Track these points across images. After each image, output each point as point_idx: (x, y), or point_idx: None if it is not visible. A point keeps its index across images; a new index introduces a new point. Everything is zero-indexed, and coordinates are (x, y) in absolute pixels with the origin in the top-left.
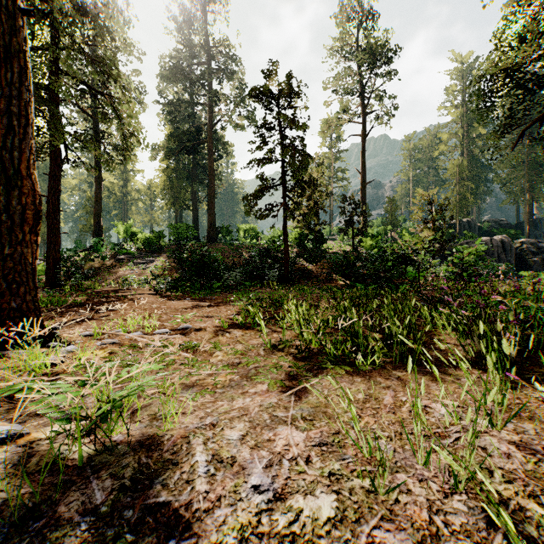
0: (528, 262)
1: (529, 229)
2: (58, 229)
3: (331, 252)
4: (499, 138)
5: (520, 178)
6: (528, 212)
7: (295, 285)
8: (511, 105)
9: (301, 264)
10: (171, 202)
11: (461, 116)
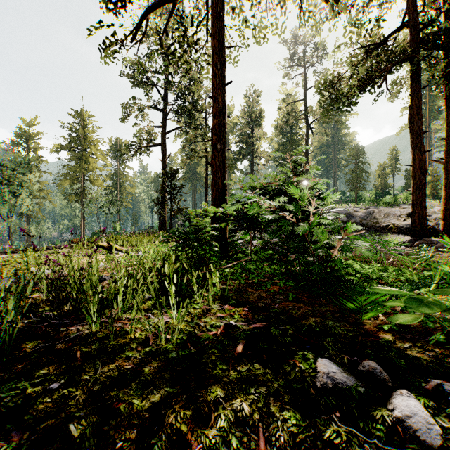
0: None
1: None
2: None
3: None
4: None
5: None
6: None
7: None
8: None
9: None
10: None
11: None
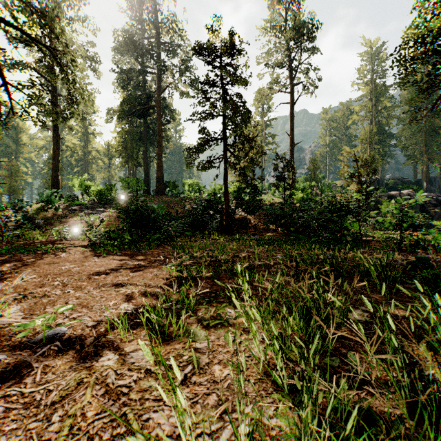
0: (430, 212)
1: (426, 186)
2: None
3: (265, 204)
4: (422, 99)
5: (419, 143)
6: (425, 171)
7: (234, 234)
8: (428, 71)
9: (239, 215)
10: (124, 160)
11: (370, 92)
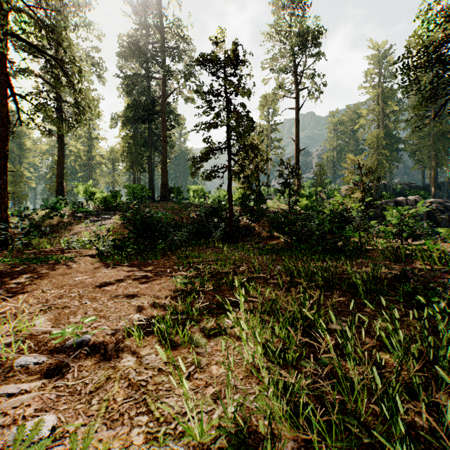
0: (437, 219)
1: (434, 191)
2: (5, 189)
3: (270, 211)
4: (425, 108)
5: (427, 147)
6: (433, 176)
7: (239, 242)
8: (432, 79)
9: (244, 222)
10: (129, 166)
11: (377, 95)
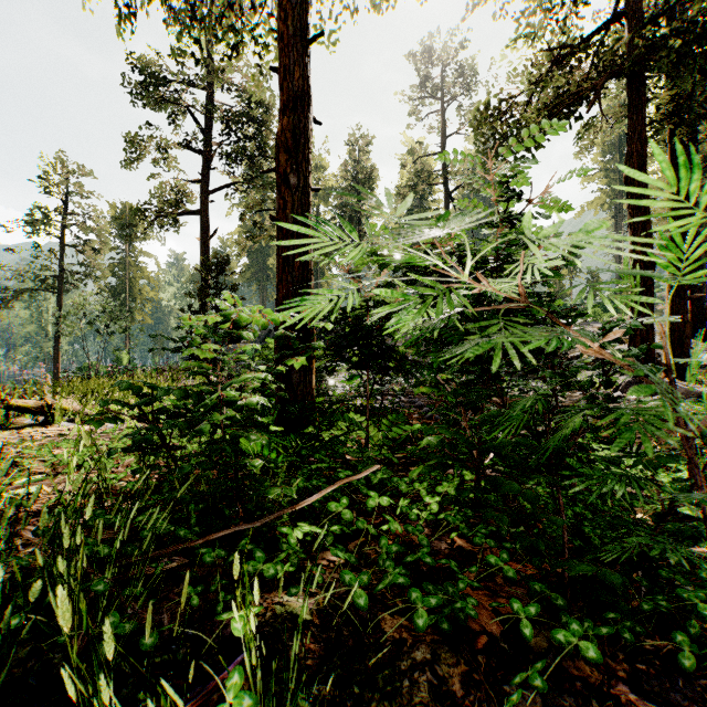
0: None
1: None
2: None
3: None
4: None
5: None
6: None
7: None
8: None
9: None
10: None
11: None
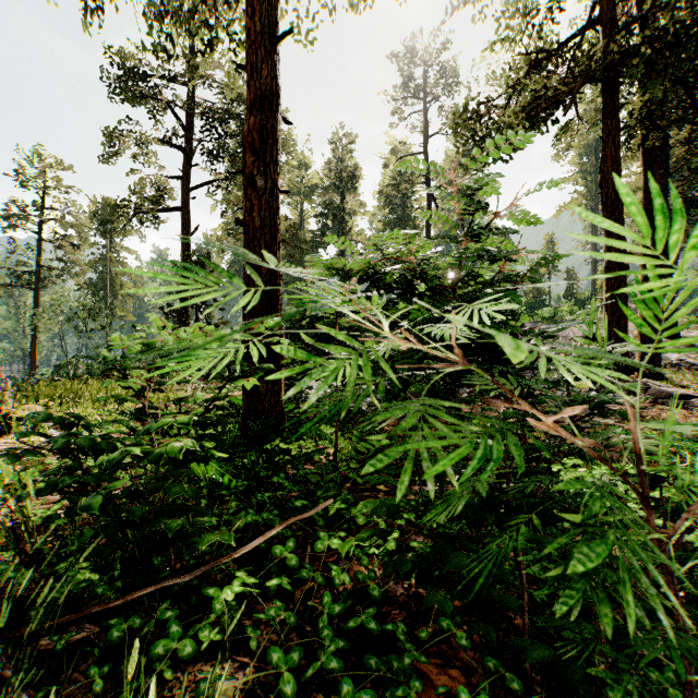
0: None
1: None
2: None
3: None
4: None
5: None
6: None
7: None
8: None
9: None
10: None
11: None
